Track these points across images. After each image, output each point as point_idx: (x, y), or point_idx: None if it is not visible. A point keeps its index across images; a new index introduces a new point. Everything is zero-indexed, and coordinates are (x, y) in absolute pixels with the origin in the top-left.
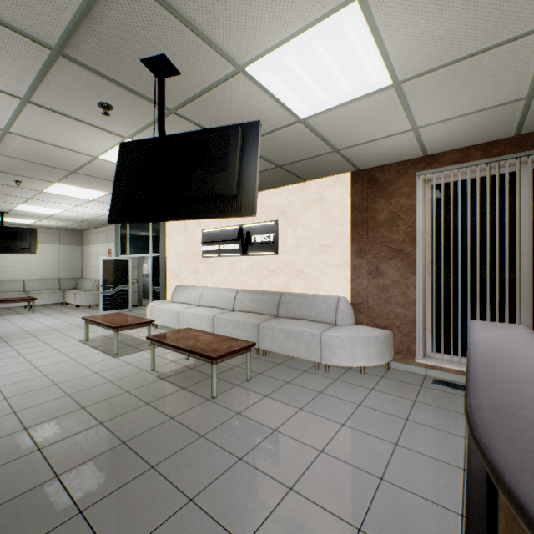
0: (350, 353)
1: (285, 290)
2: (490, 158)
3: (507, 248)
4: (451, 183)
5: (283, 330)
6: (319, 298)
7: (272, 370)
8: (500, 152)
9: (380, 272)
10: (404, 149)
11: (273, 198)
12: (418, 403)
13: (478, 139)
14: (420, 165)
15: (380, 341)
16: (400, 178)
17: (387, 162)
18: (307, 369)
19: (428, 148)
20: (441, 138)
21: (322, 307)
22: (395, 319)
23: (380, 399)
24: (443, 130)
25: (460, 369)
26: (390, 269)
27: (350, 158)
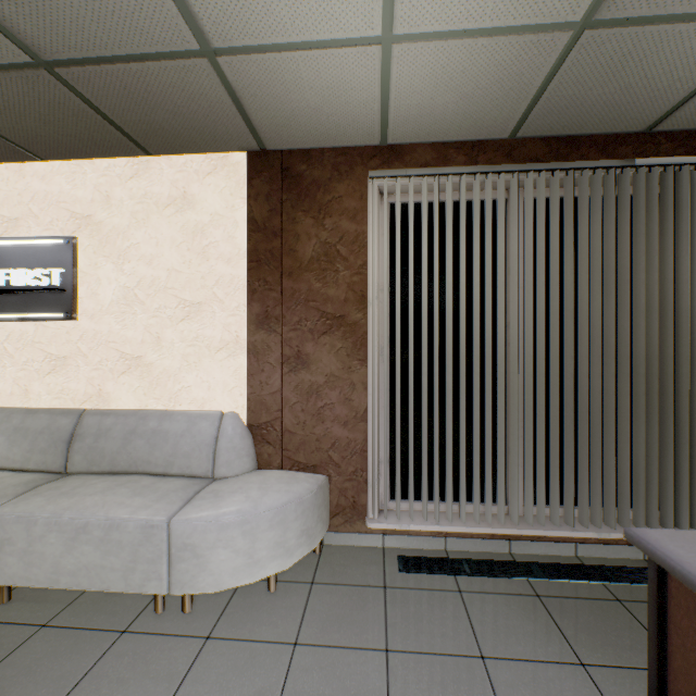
0: (245, 554)
1: (96, 404)
2: (480, 166)
3: (503, 318)
4: (426, 200)
5: (60, 525)
6: (176, 419)
7: (3, 668)
8: (489, 161)
9: (304, 359)
10: (354, 111)
11: (62, 182)
12: (396, 658)
13: (466, 128)
14: (374, 161)
15: (309, 506)
16: (342, 181)
17: (319, 141)
18: (132, 618)
19: (392, 125)
20: (420, 101)
21: (183, 440)
22: (331, 449)
23: (317, 683)
24: (431, 73)
25: (437, 528)
26: (324, 354)
27: (244, 102)
